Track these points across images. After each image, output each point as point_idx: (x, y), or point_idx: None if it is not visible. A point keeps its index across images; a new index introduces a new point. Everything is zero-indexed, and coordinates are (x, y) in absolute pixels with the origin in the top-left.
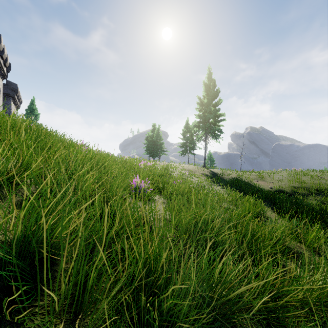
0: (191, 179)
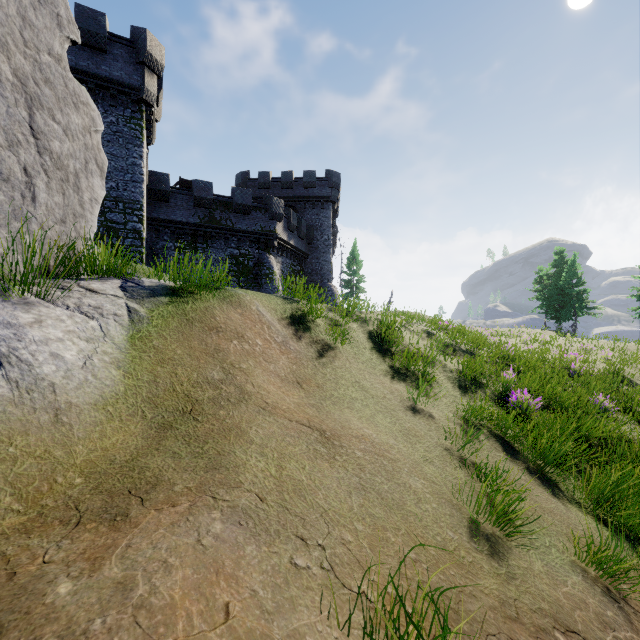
0: None
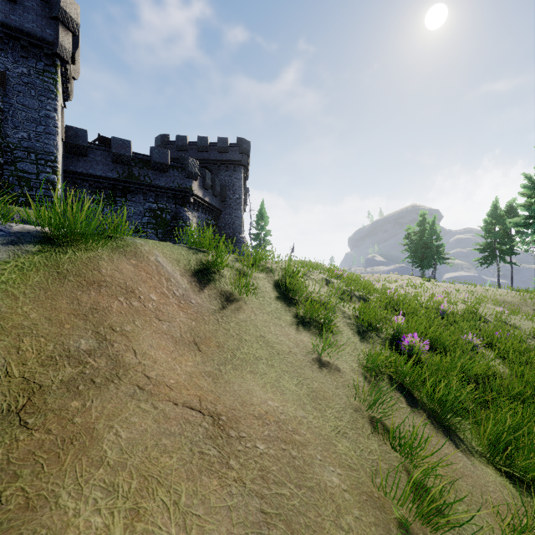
0: (515, 322)
